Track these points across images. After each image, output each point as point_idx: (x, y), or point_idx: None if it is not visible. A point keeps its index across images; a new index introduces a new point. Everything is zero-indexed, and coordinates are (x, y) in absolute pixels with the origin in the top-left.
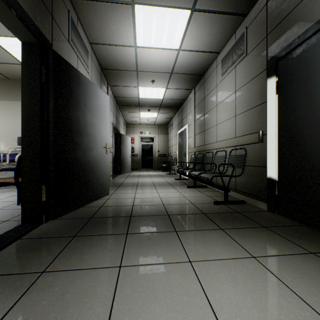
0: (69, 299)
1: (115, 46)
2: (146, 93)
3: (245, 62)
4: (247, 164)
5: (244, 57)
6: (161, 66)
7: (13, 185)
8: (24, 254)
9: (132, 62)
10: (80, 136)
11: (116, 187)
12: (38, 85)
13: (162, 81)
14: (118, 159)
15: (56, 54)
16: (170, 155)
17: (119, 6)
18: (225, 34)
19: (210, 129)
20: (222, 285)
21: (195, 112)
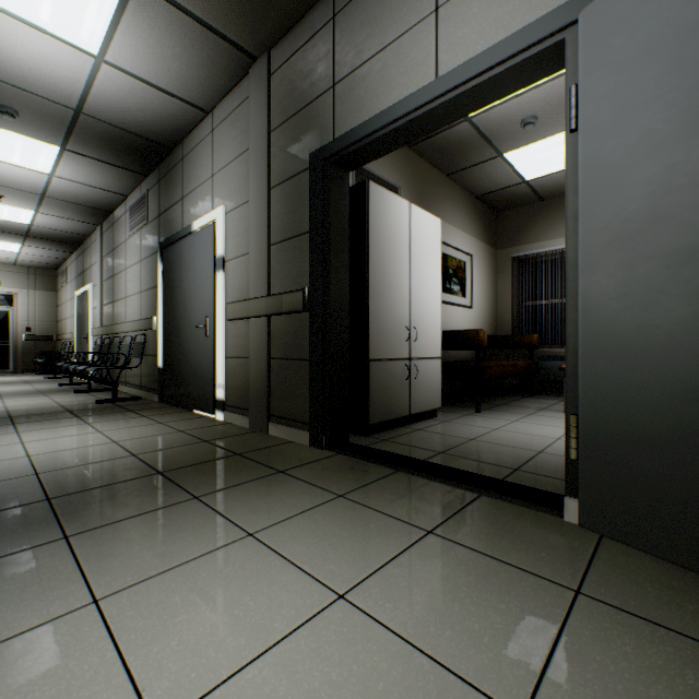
0: None
1: None
2: None
3: (148, 231)
4: (149, 353)
5: (147, 224)
6: (16, 182)
7: None
8: None
9: None
10: None
11: None
12: None
13: (25, 201)
14: None
15: None
16: (62, 339)
17: None
18: (127, 182)
19: (120, 302)
20: (40, 434)
21: (103, 266)
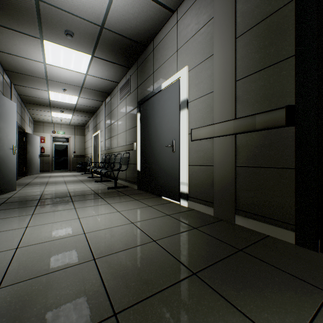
0: (4, 224)
1: (22, 58)
2: (58, 97)
3: (130, 97)
4: (131, 162)
5: (129, 94)
6: (71, 80)
7: None
8: None
9: (41, 72)
10: None
11: (23, 186)
12: None
13: (74, 91)
14: (23, 159)
15: None
16: (87, 156)
17: (28, 37)
18: (119, 74)
19: (114, 137)
20: (86, 211)
21: (105, 121)
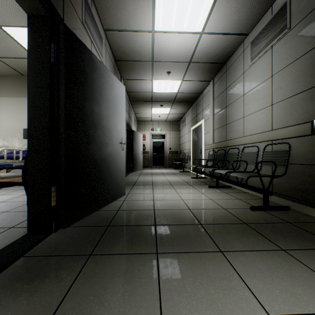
0: None
1: (130, 32)
2: (160, 87)
3: (287, 39)
4: (291, 161)
5: (285, 33)
6: (179, 54)
7: (21, 185)
8: (24, 284)
9: (148, 51)
10: (94, 129)
11: (130, 186)
12: (47, 65)
13: (179, 72)
14: (130, 156)
15: (68, 30)
16: (183, 152)
17: None
18: (258, 9)
19: (235, 123)
20: None
21: (213, 105)
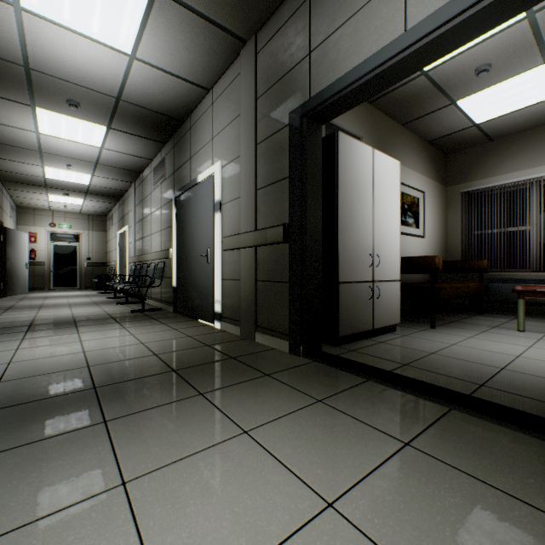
0: None
1: (3, 125)
2: (59, 175)
3: (166, 184)
4: (167, 276)
5: (165, 179)
6: (80, 155)
7: None
8: None
9: (32, 143)
10: None
11: (3, 310)
12: None
13: (85, 168)
14: (0, 270)
15: None
16: (110, 265)
17: (14, 103)
18: (151, 149)
19: (147, 238)
20: (93, 335)
21: (136, 212)
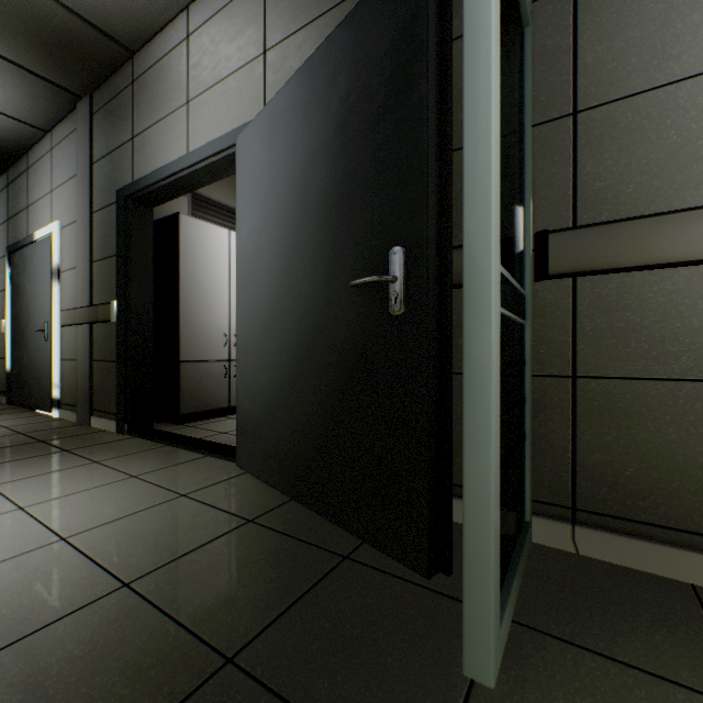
0: None
1: None
2: None
3: None
4: None
5: None
6: None
7: None
8: None
9: None
10: None
11: None
12: None
13: None
14: None
15: None
16: None
17: None
18: None
19: None
20: None
21: None
